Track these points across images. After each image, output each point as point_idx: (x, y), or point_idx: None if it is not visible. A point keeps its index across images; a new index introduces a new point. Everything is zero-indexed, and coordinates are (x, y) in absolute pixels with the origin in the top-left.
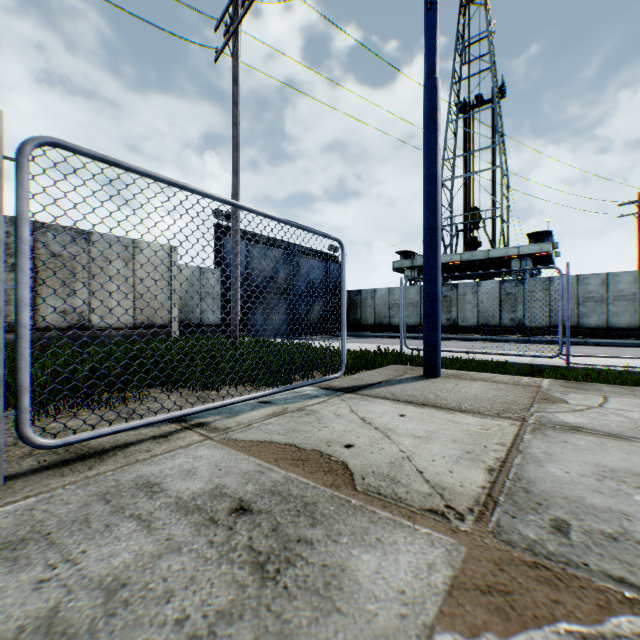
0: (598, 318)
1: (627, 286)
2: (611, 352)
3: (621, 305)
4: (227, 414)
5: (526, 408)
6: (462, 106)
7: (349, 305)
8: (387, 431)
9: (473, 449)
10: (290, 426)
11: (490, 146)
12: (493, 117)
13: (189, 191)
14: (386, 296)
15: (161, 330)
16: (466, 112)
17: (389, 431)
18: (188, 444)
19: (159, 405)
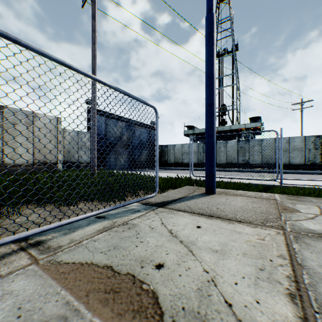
0: (285, 159)
1: (298, 143)
2: (294, 177)
3: (296, 153)
4: (66, 230)
5: (278, 217)
6: (217, 54)
7: (161, 153)
8: (190, 244)
9: (263, 264)
10: (113, 242)
11: (231, 74)
12: (232, 60)
13: (24, 46)
14: (180, 148)
15: (51, 166)
16: (219, 57)
17: (191, 244)
18: (10, 271)
19: (26, 219)
